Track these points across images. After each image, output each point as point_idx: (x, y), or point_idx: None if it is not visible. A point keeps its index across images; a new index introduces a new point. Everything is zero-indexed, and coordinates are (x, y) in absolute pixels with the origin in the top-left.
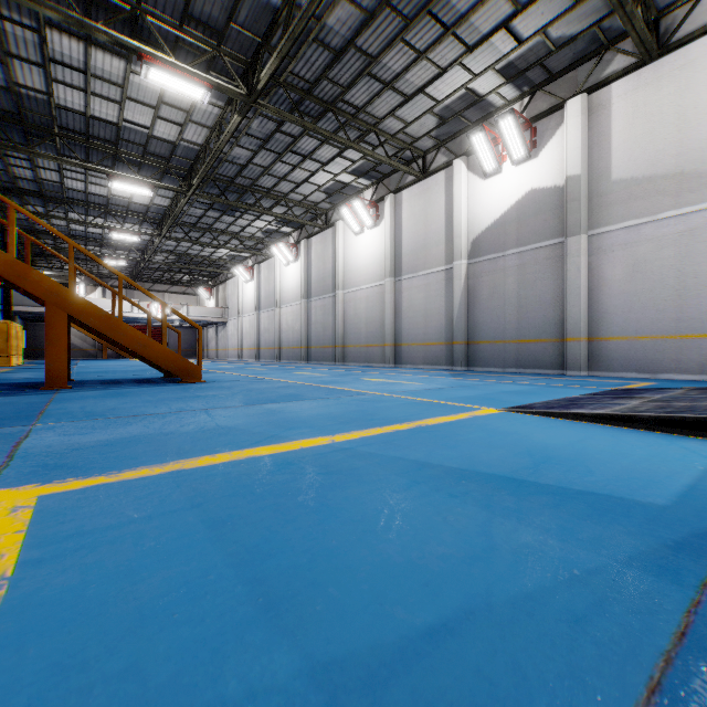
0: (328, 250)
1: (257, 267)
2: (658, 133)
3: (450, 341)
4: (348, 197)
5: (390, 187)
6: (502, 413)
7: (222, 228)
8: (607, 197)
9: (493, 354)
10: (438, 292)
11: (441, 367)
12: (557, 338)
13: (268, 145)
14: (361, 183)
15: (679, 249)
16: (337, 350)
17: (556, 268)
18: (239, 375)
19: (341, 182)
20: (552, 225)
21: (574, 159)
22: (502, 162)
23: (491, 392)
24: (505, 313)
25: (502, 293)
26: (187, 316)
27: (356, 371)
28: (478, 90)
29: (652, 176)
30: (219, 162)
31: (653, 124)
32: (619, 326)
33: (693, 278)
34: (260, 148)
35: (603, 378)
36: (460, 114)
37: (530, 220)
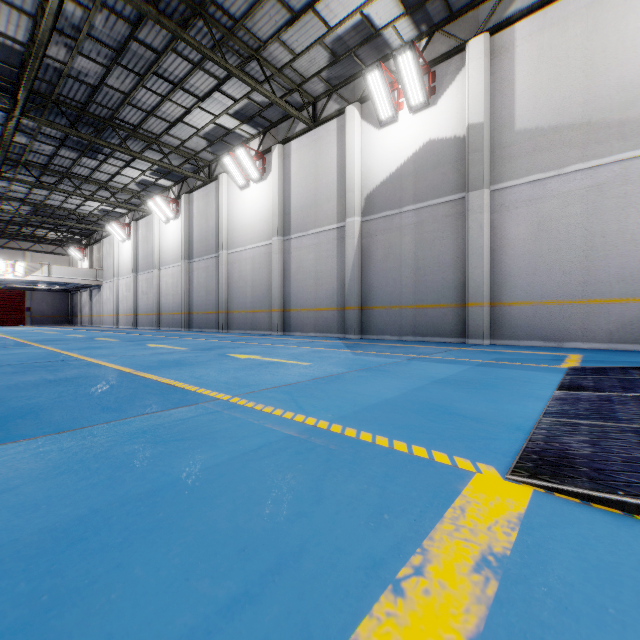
0: (211, 206)
1: (135, 225)
2: (565, 78)
3: (342, 307)
4: (233, 147)
5: (278, 137)
6: (553, 515)
7: (84, 174)
8: (510, 148)
9: (388, 320)
10: (329, 252)
11: (333, 335)
12: (457, 303)
13: (124, 60)
14: (246, 132)
15: (588, 205)
16: (220, 316)
17: (456, 227)
18: (51, 350)
19: (223, 127)
20: (452, 180)
21: (477, 105)
22: (398, 110)
23: (420, 384)
24: (401, 275)
25: (398, 253)
26: (49, 277)
27: (232, 342)
28: (375, 20)
29: (558, 125)
30: (59, 77)
31: (559, 69)
32: (523, 290)
33: (602, 238)
34: (112, 62)
35: (513, 347)
36: (353, 51)
37: (428, 173)
